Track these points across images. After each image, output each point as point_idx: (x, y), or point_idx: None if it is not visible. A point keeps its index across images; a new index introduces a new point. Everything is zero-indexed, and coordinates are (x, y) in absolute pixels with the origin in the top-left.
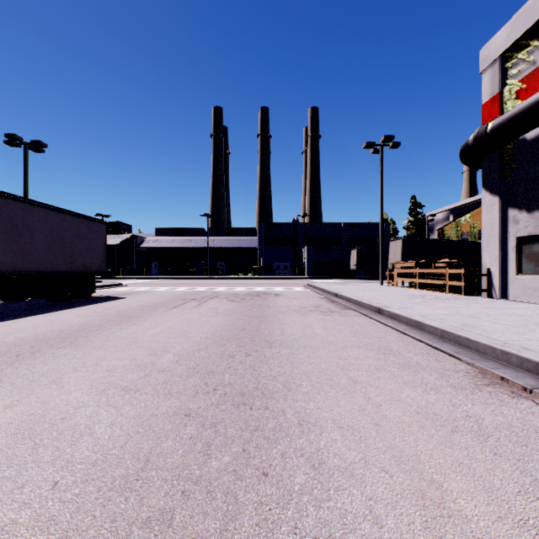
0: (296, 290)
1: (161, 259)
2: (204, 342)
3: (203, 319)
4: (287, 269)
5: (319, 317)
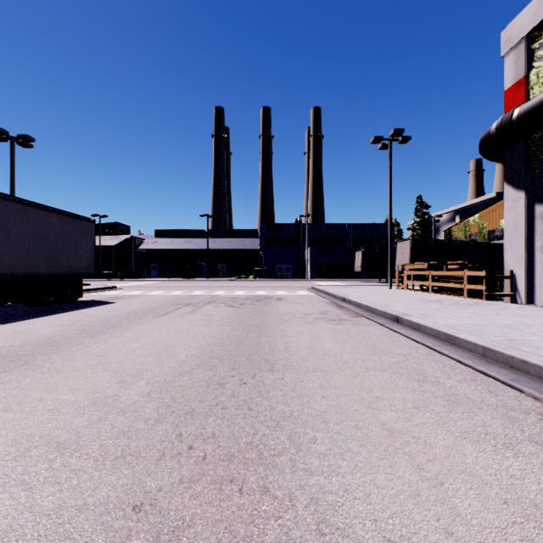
0: (299, 294)
1: (160, 261)
2: (189, 362)
3: (194, 329)
4: (290, 271)
5: (328, 326)
